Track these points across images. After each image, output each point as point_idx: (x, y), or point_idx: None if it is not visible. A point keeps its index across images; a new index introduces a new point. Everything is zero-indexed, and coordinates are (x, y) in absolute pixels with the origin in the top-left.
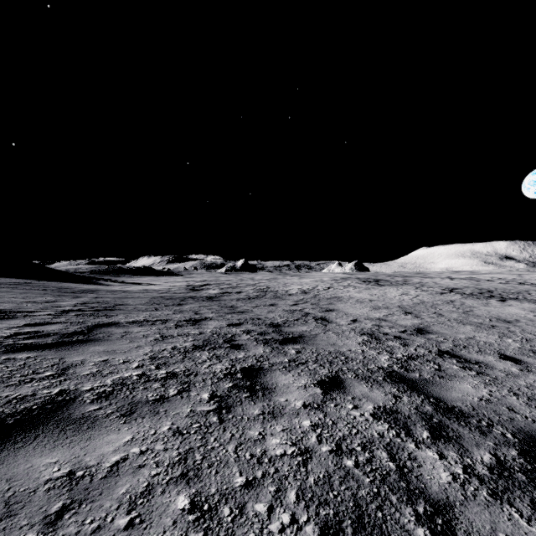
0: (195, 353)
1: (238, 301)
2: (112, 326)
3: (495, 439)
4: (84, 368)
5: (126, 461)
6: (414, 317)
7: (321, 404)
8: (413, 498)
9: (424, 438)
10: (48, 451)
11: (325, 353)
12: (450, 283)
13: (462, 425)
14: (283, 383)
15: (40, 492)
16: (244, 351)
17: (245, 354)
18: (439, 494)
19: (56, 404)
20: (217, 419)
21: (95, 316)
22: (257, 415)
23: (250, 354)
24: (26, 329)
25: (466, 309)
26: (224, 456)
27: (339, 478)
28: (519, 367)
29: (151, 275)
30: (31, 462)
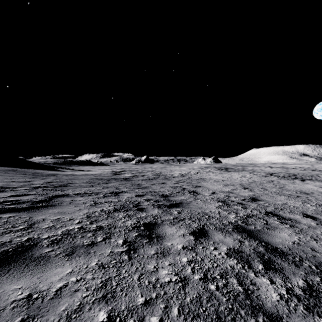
0: (115, 214)
1: (142, 181)
2: (64, 196)
3: (305, 269)
4: (44, 224)
5: (66, 287)
6: (249, 191)
7: (193, 247)
8: (255, 312)
9: (260, 269)
10: (16, 280)
11: (195, 213)
12: (270, 170)
13: (283, 260)
14: (169, 233)
15: (7, 309)
16: (146, 212)
17: (146, 214)
18: (272, 309)
19: (24, 247)
20: (127, 257)
21: (54, 190)
22: (153, 254)
23: (149, 214)
24: (10, 198)
25: (280, 186)
26: (131, 282)
27: (206, 298)
28: (316, 222)
29: (90, 165)
30: (3, 288)
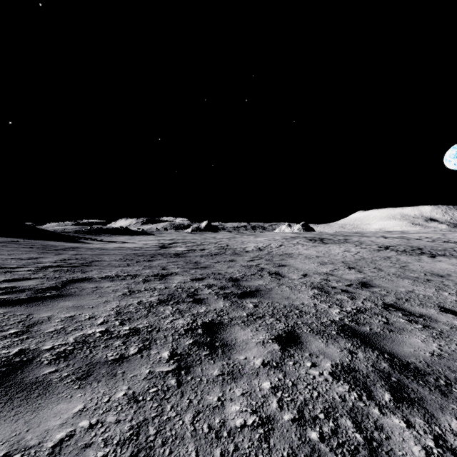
0: (159, 308)
1: (201, 257)
2: (85, 281)
3: None
4: (49, 325)
5: (71, 439)
6: (357, 272)
7: (279, 363)
8: None
9: (386, 401)
10: None
11: (280, 307)
12: (384, 241)
13: (421, 384)
14: (242, 339)
15: None
16: (206, 305)
17: (206, 309)
18: None
19: (11, 366)
20: (175, 381)
21: (71, 272)
22: (216, 376)
23: (211, 308)
24: (3, 285)
25: (402, 264)
26: (179, 429)
27: None
28: None
29: (127, 235)
30: None
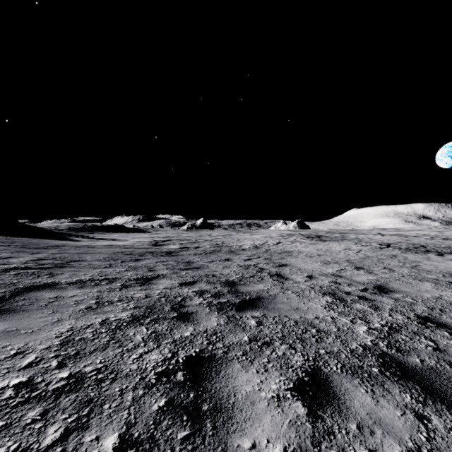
0: (128, 331)
1: (195, 255)
2: (46, 288)
3: None
4: None
5: None
6: (367, 273)
7: None
8: None
9: None
10: None
11: (291, 324)
12: (383, 239)
13: None
14: (245, 393)
15: None
16: (194, 324)
17: (194, 330)
18: None
19: None
20: None
21: (36, 276)
22: None
23: (200, 329)
24: None
25: (412, 264)
26: None
27: None
28: None
29: (121, 232)
30: None
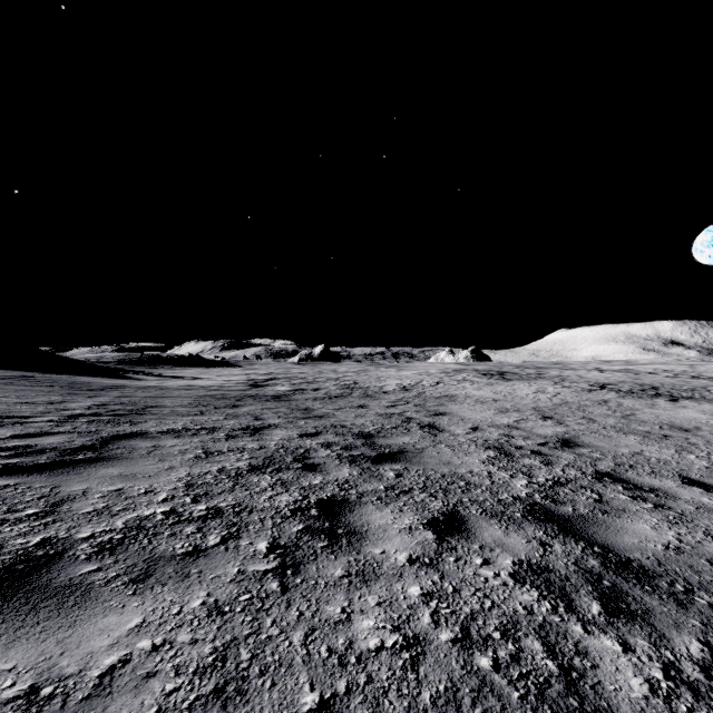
0: (251, 478)
1: (315, 401)
2: (137, 437)
3: (701, 614)
4: (85, 503)
5: (126, 666)
6: (555, 424)
7: (434, 559)
8: None
9: (594, 615)
10: (3, 649)
11: (436, 477)
12: (599, 377)
13: (648, 590)
14: (378, 525)
15: None
16: (322, 474)
17: (323, 479)
18: None
19: (32, 562)
20: (278, 585)
21: (115, 424)
22: (339, 578)
23: (331, 479)
24: (12, 443)
25: (625, 412)
26: (285, 652)
27: (471, 692)
28: (712, 496)
29: (199, 367)
30: None
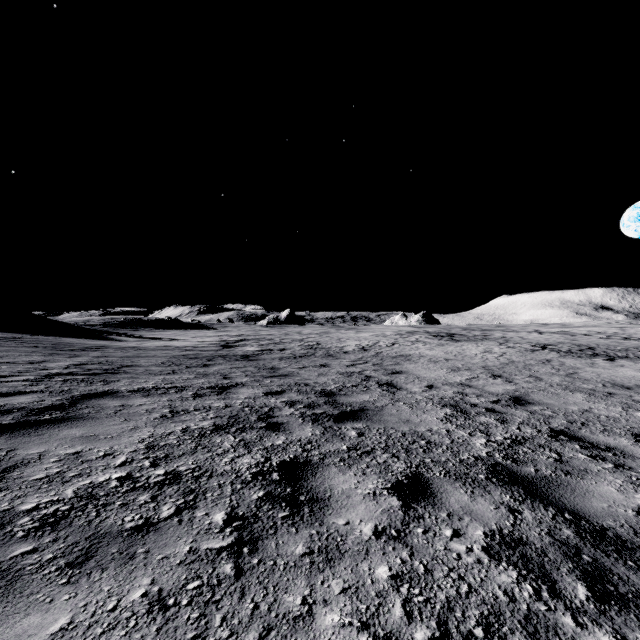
0: (214, 438)
1: (280, 360)
2: (107, 396)
3: None
4: (38, 468)
5: None
6: (505, 382)
7: (402, 530)
8: None
9: (582, 600)
10: None
11: (397, 436)
12: (539, 338)
13: (632, 566)
14: (341, 490)
15: None
16: (285, 433)
17: (286, 439)
18: None
19: None
20: (232, 567)
21: (88, 383)
22: (300, 557)
23: (293, 439)
24: None
25: (568, 371)
26: None
27: None
28: None
29: (176, 329)
30: None
